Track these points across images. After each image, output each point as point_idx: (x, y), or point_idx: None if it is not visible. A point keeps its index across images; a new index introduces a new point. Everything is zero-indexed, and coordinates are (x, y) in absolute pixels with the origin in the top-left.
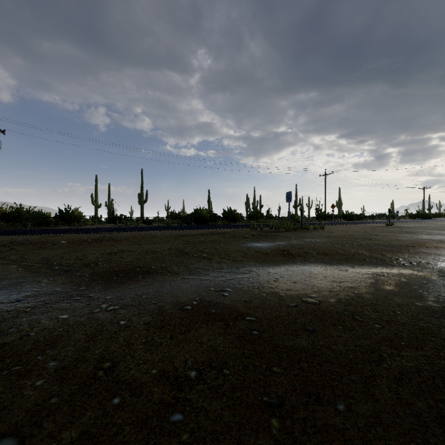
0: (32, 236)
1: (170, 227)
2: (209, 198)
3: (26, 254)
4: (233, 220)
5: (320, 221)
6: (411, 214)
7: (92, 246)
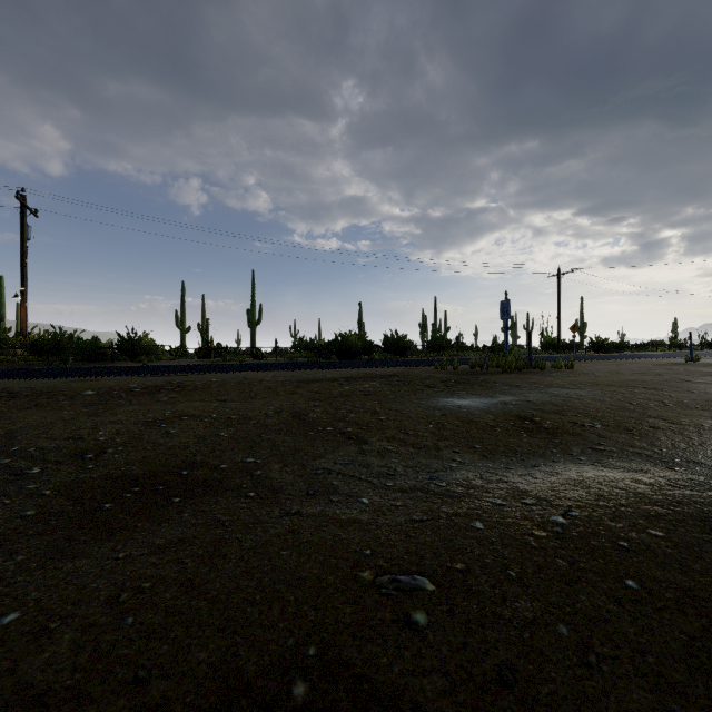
0: (53, 379)
1: (293, 365)
2: (361, 316)
3: None
4: (400, 353)
5: (550, 354)
6: None
7: (133, 403)
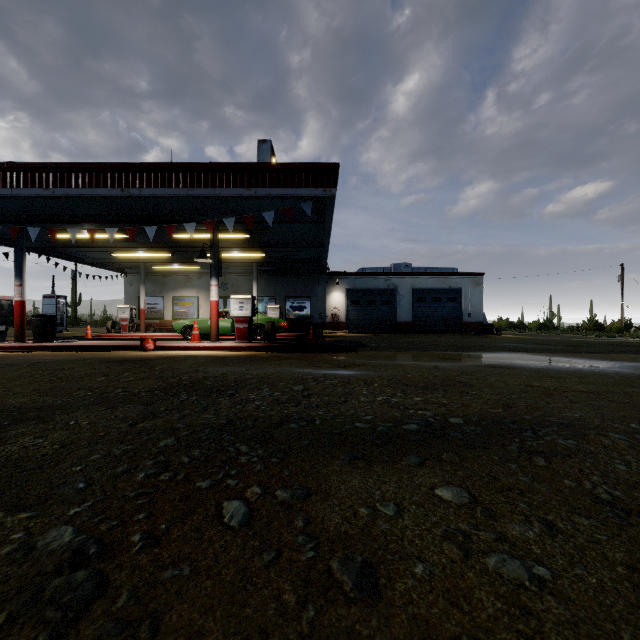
0: None
1: None
2: None
3: None
4: None
5: None
6: None
7: None
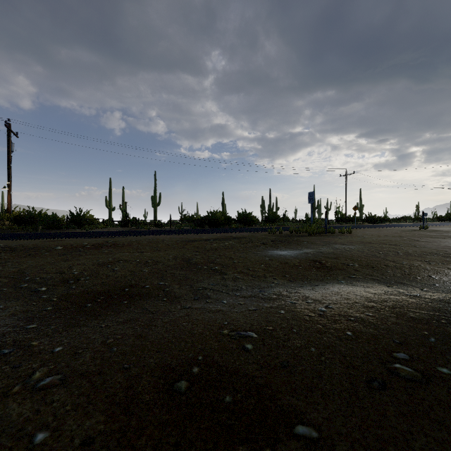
0: (33, 240)
1: (181, 231)
2: (223, 200)
3: (4, 264)
4: (248, 223)
5: (340, 224)
6: (440, 216)
7: (88, 253)
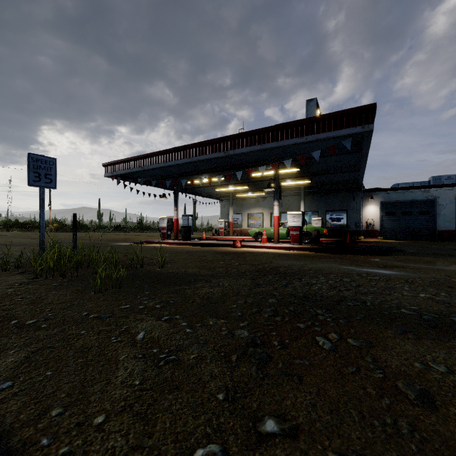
0: None
1: None
2: None
3: None
4: None
5: None
6: None
7: None
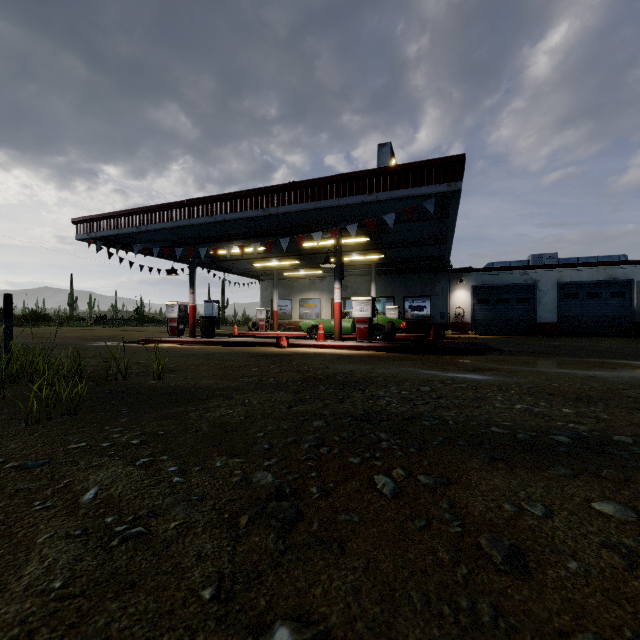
0: None
1: None
2: None
3: None
4: None
5: None
6: None
7: None
